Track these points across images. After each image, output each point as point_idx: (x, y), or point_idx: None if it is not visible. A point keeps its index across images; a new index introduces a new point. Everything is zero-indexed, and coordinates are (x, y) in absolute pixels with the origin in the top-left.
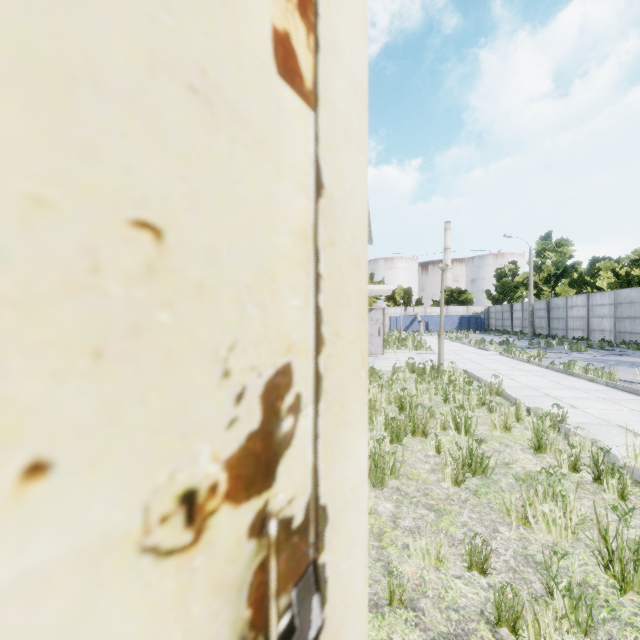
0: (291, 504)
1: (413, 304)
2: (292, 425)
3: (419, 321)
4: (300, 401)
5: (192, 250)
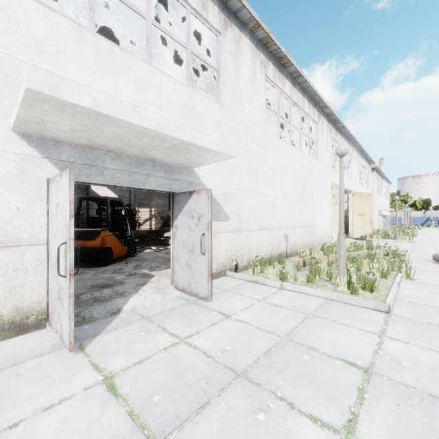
0: (371, 221)
1: (430, 209)
2: (371, 220)
3: (431, 220)
4: (371, 220)
5: (370, 218)
